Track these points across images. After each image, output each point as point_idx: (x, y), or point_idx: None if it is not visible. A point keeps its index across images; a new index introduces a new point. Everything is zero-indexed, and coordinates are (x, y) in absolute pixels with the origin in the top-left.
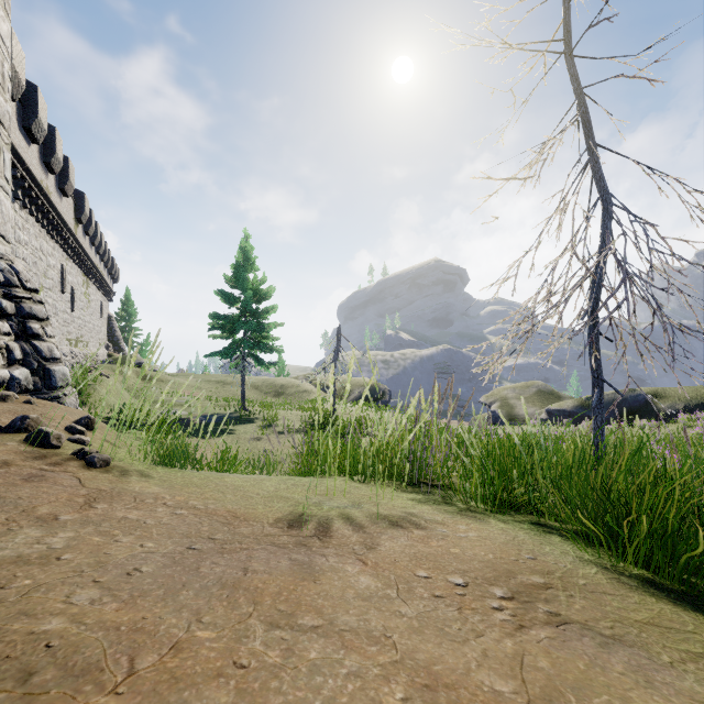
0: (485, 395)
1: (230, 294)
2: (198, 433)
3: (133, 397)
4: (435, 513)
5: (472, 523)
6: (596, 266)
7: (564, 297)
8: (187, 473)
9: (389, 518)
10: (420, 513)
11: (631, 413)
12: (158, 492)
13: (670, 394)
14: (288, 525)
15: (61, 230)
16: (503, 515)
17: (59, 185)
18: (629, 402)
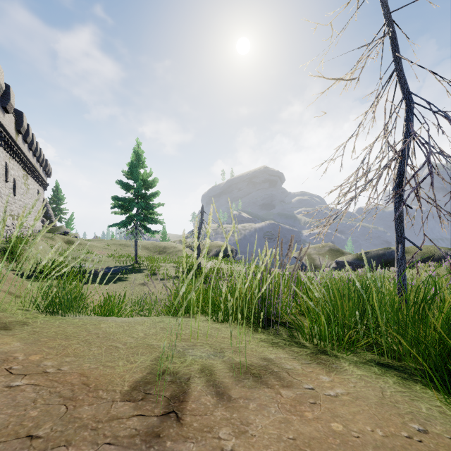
0: (297, 252)
1: (126, 183)
2: (101, 281)
3: (58, 255)
4: (291, 358)
5: (330, 370)
6: (402, 149)
7: (380, 172)
8: (67, 320)
9: (252, 371)
10: (278, 359)
11: (388, 262)
12: (15, 350)
13: (411, 250)
14: (144, 393)
15: (4, 137)
16: (349, 356)
17: (2, 104)
18: (387, 255)
